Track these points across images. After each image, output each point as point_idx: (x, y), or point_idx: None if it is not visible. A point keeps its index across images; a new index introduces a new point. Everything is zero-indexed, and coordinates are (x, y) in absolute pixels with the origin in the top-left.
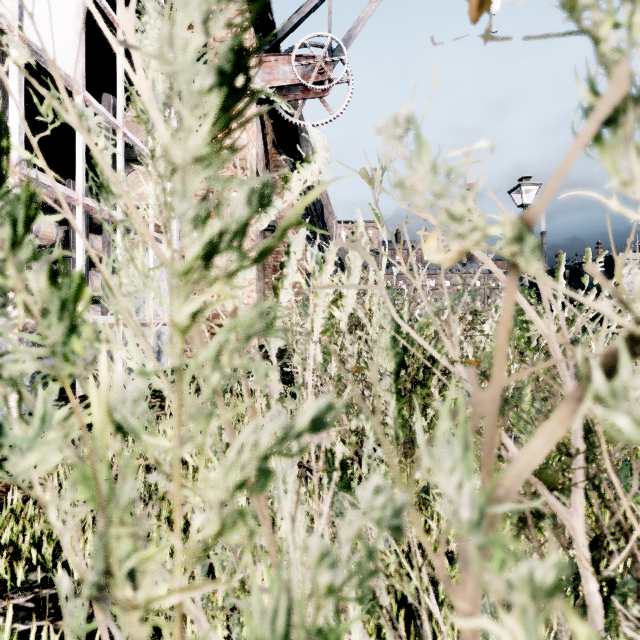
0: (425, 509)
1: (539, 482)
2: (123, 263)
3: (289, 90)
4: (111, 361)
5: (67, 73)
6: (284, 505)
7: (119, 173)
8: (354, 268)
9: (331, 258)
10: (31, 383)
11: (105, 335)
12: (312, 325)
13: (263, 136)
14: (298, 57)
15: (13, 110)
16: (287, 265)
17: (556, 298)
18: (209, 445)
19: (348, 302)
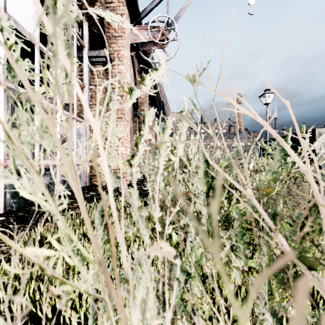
0: None
1: (302, 264)
2: (24, 120)
3: (146, 44)
4: None
5: (30, 33)
6: (133, 317)
7: (26, 61)
8: (182, 132)
9: (169, 125)
10: (10, 195)
11: (0, 172)
12: (158, 165)
13: (133, 68)
14: (151, 27)
15: (1, 51)
16: (143, 129)
17: None
18: (98, 234)
19: (179, 151)
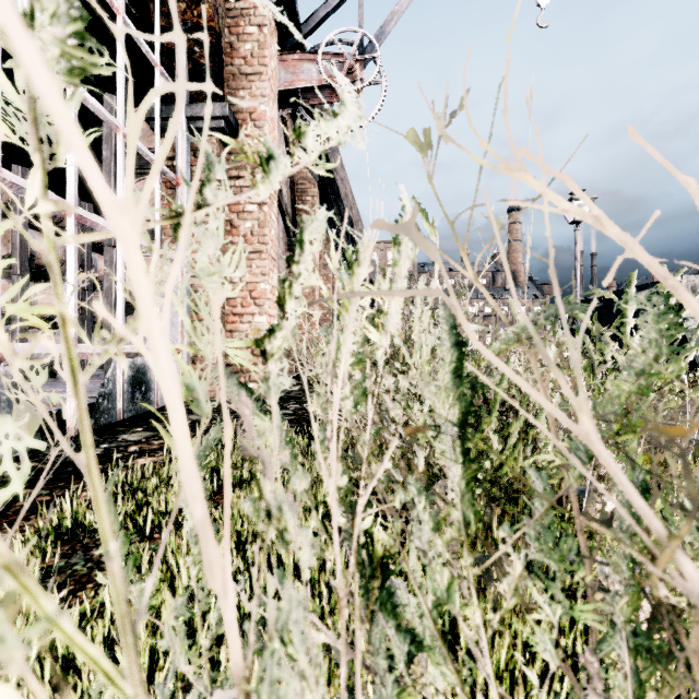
0: (483, 589)
1: None
2: None
3: (315, 92)
4: (33, 408)
5: None
6: None
7: None
8: (399, 272)
9: (366, 253)
10: None
11: None
12: None
13: (286, 145)
14: (325, 55)
15: None
16: (298, 260)
17: (625, 323)
18: (189, 528)
19: (390, 320)
